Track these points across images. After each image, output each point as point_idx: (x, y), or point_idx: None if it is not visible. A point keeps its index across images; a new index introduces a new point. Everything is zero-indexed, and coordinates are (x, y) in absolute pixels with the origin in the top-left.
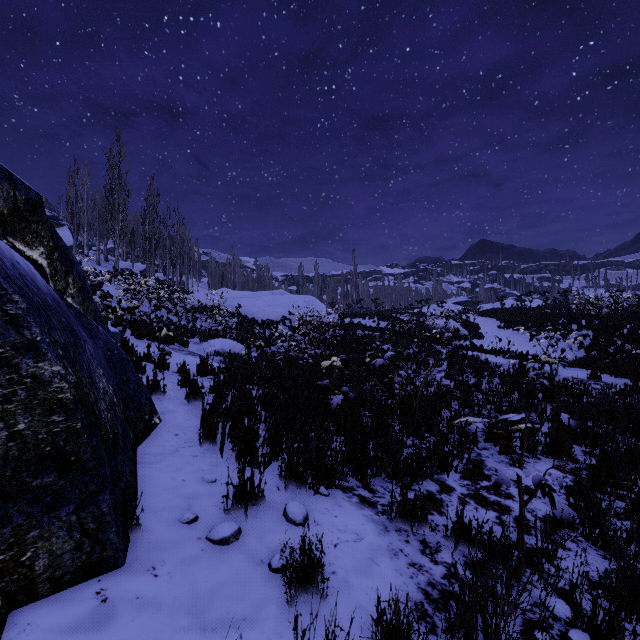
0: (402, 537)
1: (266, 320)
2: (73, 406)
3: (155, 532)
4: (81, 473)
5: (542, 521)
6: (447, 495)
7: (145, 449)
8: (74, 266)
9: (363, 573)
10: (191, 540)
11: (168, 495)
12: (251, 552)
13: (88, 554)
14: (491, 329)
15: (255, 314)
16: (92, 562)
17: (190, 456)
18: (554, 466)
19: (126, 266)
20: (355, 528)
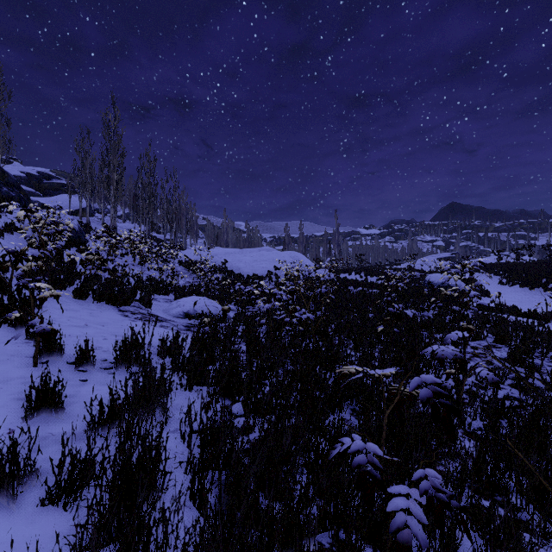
0: None
1: (252, 275)
2: None
3: None
4: None
5: None
6: None
7: None
8: None
9: None
10: None
11: None
12: None
13: None
14: (491, 285)
15: (241, 269)
16: None
17: None
18: None
19: (130, 227)
20: None
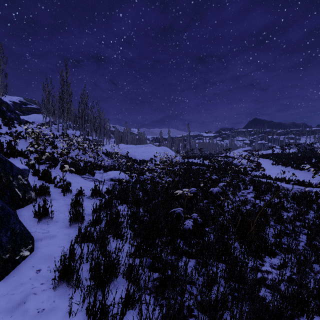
0: None
1: (142, 160)
2: None
3: None
4: None
5: None
6: None
7: None
8: None
9: None
10: None
11: None
12: None
13: None
14: (267, 165)
15: (136, 157)
16: None
17: (34, 312)
18: None
19: (72, 132)
20: None
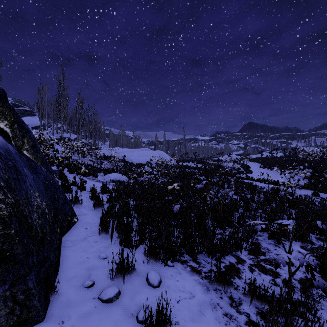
0: (218, 294)
1: (138, 163)
2: (8, 219)
3: (66, 294)
4: (14, 263)
5: (299, 282)
6: (241, 265)
7: (67, 237)
8: (28, 133)
9: (196, 322)
10: (89, 300)
11: (77, 268)
12: (126, 308)
13: (18, 316)
14: (256, 168)
15: (133, 160)
16: (21, 321)
17: (93, 241)
18: (300, 246)
19: (67, 136)
20: (189, 289)
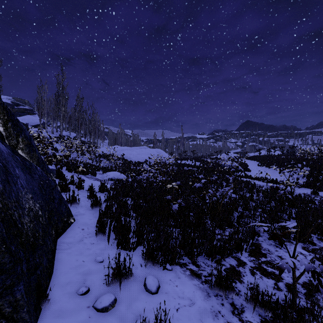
0: (219, 301)
1: (137, 161)
2: None
3: (59, 303)
4: None
5: (303, 286)
6: (242, 268)
7: (62, 239)
8: (23, 131)
9: None
10: (83, 309)
11: (72, 273)
12: (122, 317)
13: None
14: (254, 166)
15: (131, 158)
16: None
17: (89, 243)
18: (302, 247)
19: (66, 134)
20: (189, 295)
